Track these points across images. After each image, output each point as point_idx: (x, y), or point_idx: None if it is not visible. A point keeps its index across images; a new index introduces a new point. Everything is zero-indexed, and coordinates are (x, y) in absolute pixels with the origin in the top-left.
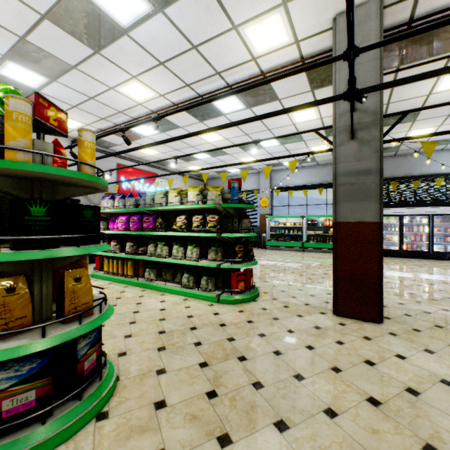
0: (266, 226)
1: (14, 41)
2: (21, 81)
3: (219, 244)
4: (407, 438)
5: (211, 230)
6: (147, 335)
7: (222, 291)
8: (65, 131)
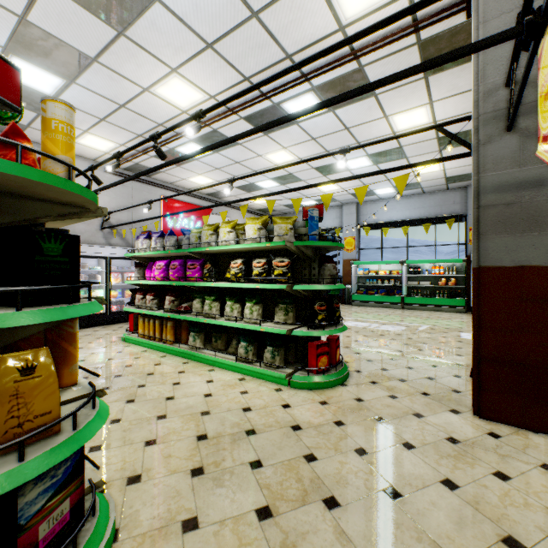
0: (352, 274)
1: (13, 24)
2: (32, 85)
3: (290, 300)
4: None
5: (279, 280)
6: (179, 441)
7: (295, 368)
8: (16, 101)
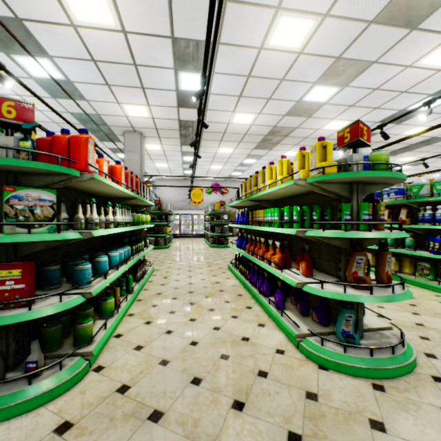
0: None
1: None
2: None
3: None
4: None
5: None
6: None
7: None
8: None
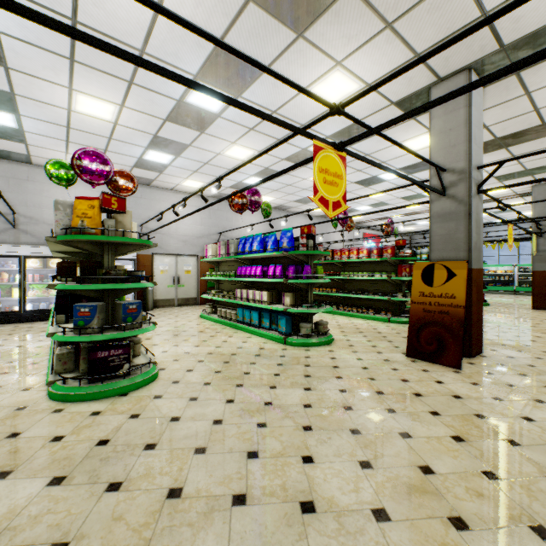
0: None
1: (377, 202)
2: (359, 209)
3: None
4: (543, 317)
5: None
6: None
7: None
8: None
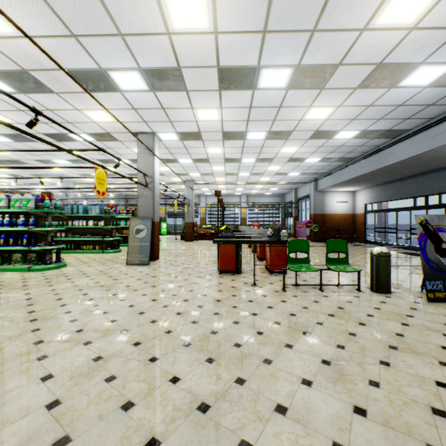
0: None
1: None
2: None
3: None
4: None
5: None
6: None
7: None
8: None
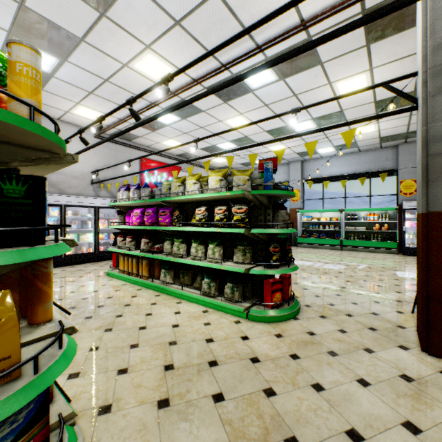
0: (297, 221)
1: (14, 10)
2: None
3: (247, 242)
4: None
5: (238, 225)
6: (148, 371)
7: (252, 303)
8: None
